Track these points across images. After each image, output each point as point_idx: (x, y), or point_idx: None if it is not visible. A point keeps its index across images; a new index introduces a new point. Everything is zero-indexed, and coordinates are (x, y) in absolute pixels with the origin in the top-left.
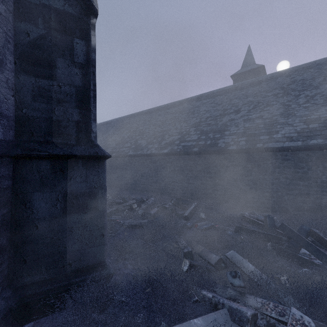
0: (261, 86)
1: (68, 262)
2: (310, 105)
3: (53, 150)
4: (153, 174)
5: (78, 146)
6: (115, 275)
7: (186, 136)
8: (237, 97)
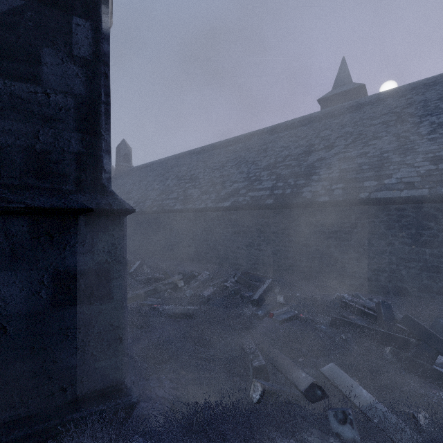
0: (363, 111)
1: (60, 387)
2: (438, 136)
3: (34, 201)
4: (208, 237)
5: (80, 194)
6: (143, 400)
7: (256, 182)
8: (328, 127)
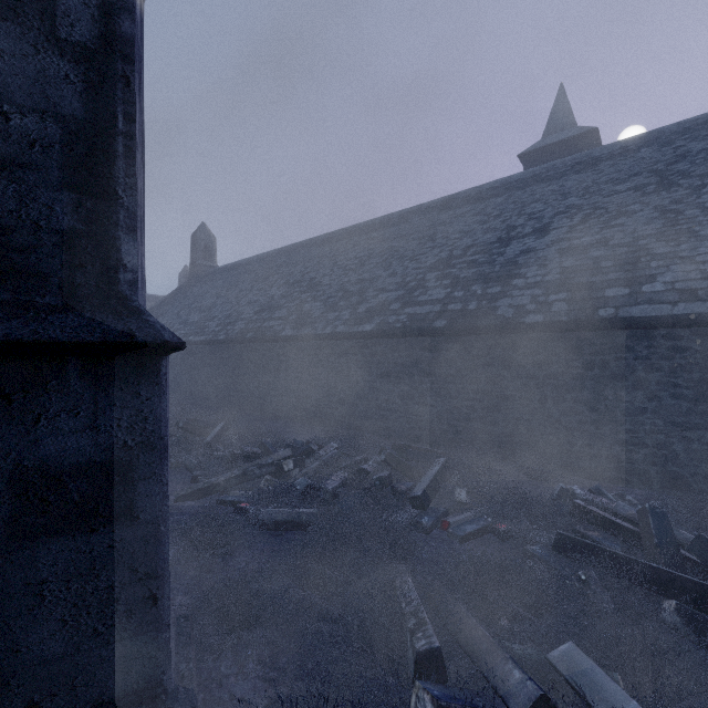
0: (599, 169)
1: (27, 701)
2: None
3: None
4: (337, 383)
5: (71, 314)
6: (205, 705)
7: (418, 291)
8: (539, 198)
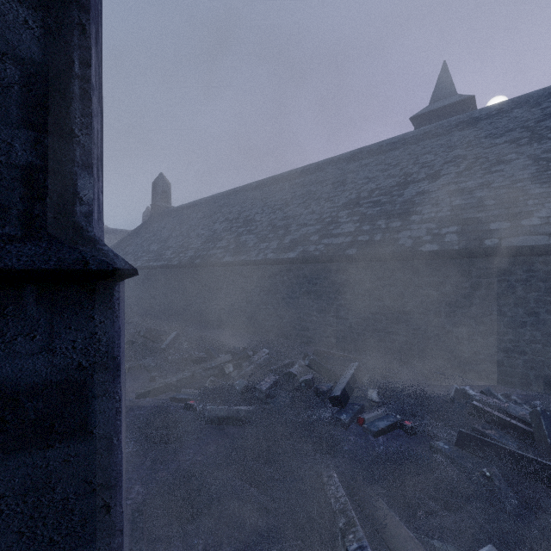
0: (479, 127)
1: None
2: None
3: None
4: (268, 300)
5: (29, 243)
6: None
7: (332, 225)
8: (430, 150)
